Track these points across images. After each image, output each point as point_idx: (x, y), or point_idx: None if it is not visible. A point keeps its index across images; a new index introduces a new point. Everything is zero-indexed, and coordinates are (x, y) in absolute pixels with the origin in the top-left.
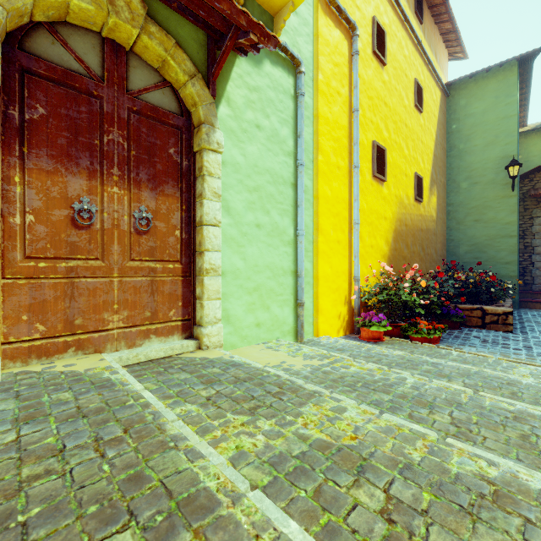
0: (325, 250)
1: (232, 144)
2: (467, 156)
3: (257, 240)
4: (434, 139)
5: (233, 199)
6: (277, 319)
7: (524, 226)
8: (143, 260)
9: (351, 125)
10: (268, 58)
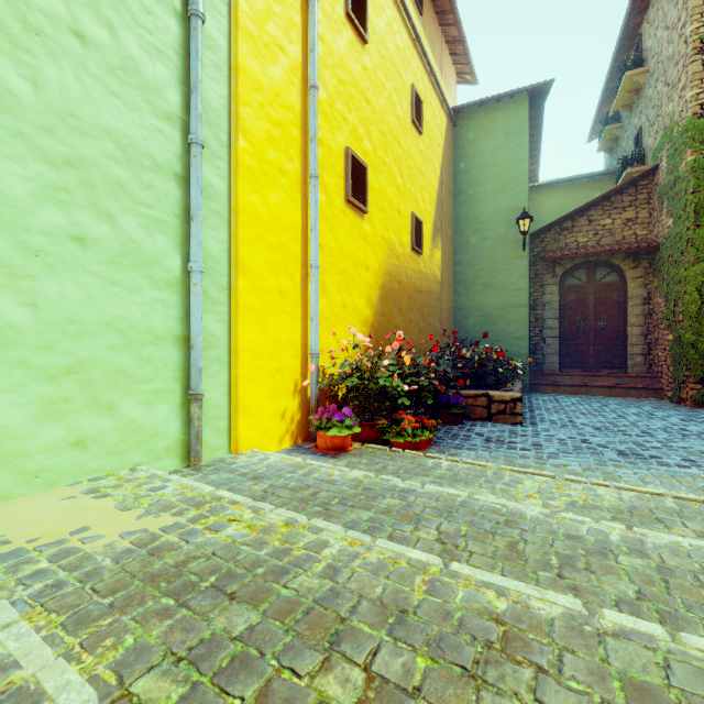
0: (252, 304)
1: None
2: (476, 204)
3: (76, 269)
4: (439, 176)
5: None
6: (137, 429)
7: (535, 294)
8: None
9: (306, 110)
10: None
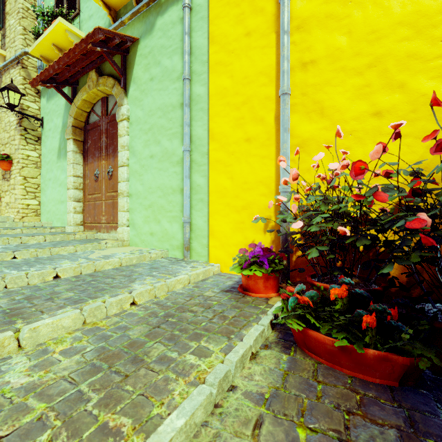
0: (219, 158)
1: (136, 108)
2: None
3: (151, 168)
4: None
5: (137, 144)
6: (167, 233)
7: None
8: (111, 192)
9: None
10: (159, 15)
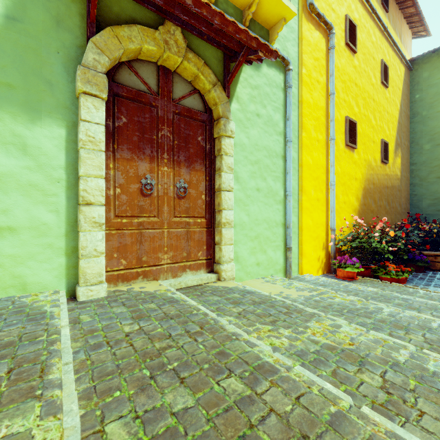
0: (307, 207)
1: (240, 130)
2: (429, 122)
3: (257, 200)
4: (399, 109)
5: (241, 170)
6: (271, 260)
7: None
8: (181, 217)
9: (327, 106)
10: (265, 62)
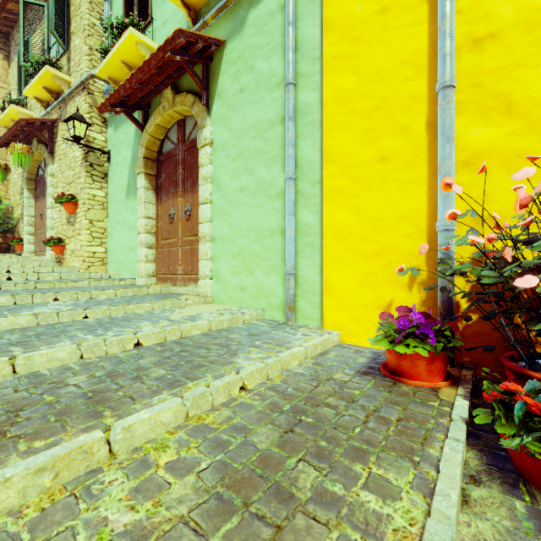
0: (338, 187)
1: (221, 129)
2: None
3: (241, 204)
4: None
5: (222, 174)
6: (263, 288)
7: None
8: (189, 236)
9: None
10: (252, 6)
